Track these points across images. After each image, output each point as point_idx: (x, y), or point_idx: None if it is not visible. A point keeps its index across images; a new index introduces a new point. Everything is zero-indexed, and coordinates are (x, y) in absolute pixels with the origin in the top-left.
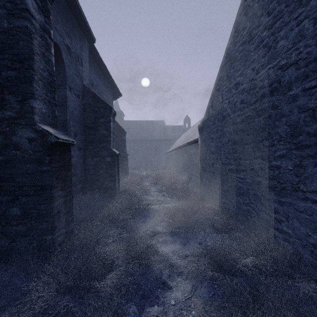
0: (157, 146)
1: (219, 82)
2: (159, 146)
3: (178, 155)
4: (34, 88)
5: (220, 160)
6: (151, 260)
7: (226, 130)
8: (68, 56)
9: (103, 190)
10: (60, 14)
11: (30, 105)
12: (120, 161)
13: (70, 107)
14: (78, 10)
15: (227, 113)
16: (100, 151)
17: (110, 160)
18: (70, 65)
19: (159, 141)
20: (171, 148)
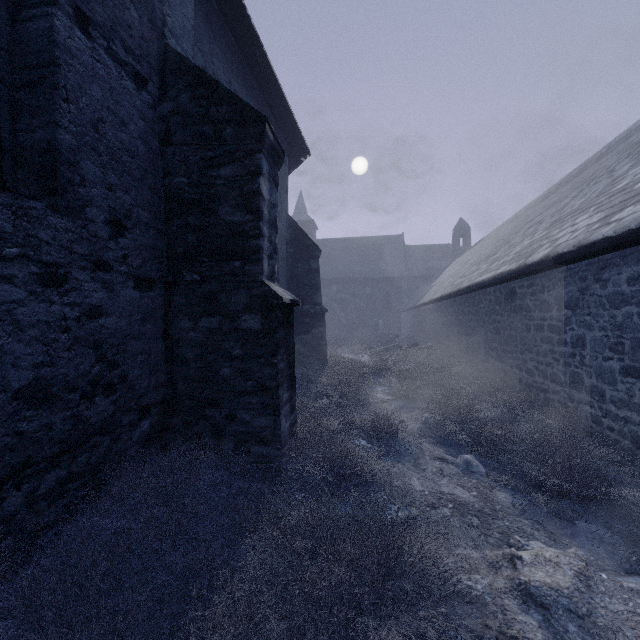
0: (388, 292)
1: None
2: (394, 292)
3: (465, 310)
4: None
5: None
6: None
7: None
8: None
9: (234, 444)
10: None
11: None
12: (305, 328)
13: (84, 100)
14: None
15: None
16: (223, 291)
17: (259, 327)
18: None
19: (393, 282)
20: (429, 294)
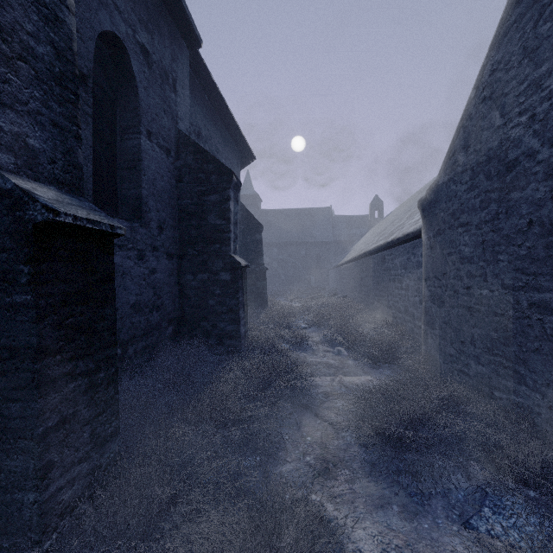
0: (319, 254)
1: (490, 78)
2: (324, 254)
3: (363, 269)
4: None
5: (496, 277)
6: None
7: (518, 196)
8: (145, 67)
9: (216, 340)
10: None
11: None
12: (252, 281)
13: (149, 172)
14: None
15: (522, 151)
16: (210, 260)
17: (229, 279)
18: (148, 87)
19: (323, 246)
20: (346, 256)
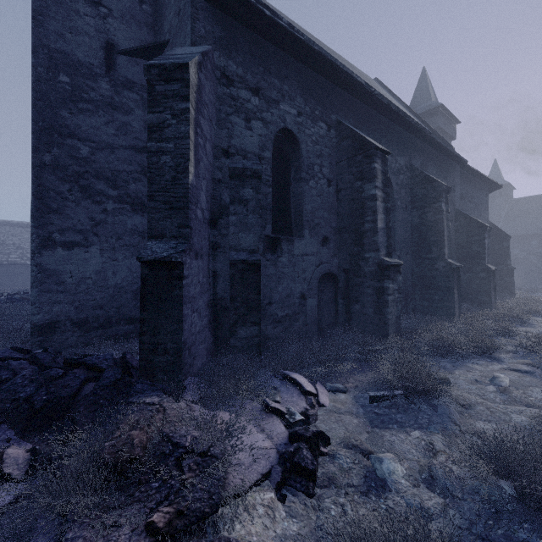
0: None
1: None
2: None
3: None
4: (444, 244)
5: None
6: (513, 328)
7: None
8: None
9: (476, 304)
10: (440, 169)
11: (443, 251)
12: (499, 277)
13: None
14: (453, 155)
15: None
16: (473, 267)
17: (484, 276)
18: None
19: None
20: None
